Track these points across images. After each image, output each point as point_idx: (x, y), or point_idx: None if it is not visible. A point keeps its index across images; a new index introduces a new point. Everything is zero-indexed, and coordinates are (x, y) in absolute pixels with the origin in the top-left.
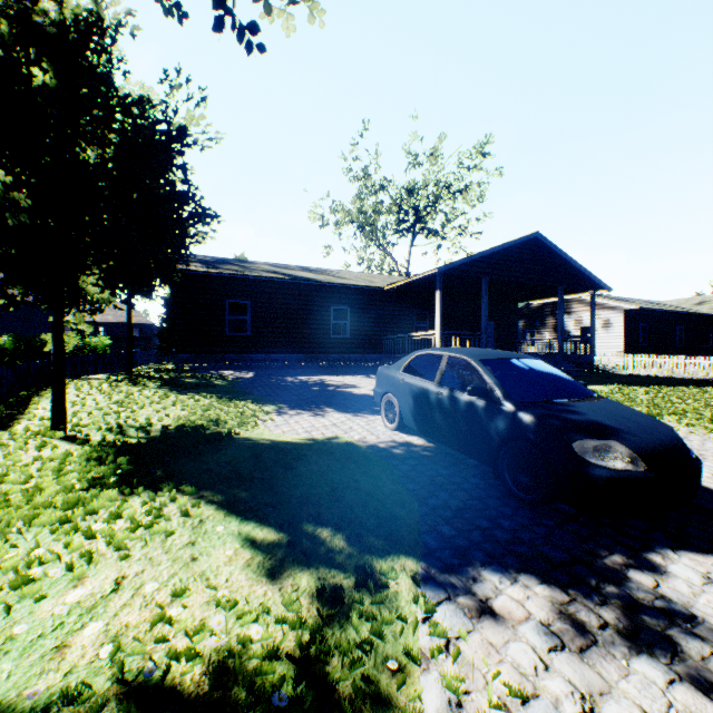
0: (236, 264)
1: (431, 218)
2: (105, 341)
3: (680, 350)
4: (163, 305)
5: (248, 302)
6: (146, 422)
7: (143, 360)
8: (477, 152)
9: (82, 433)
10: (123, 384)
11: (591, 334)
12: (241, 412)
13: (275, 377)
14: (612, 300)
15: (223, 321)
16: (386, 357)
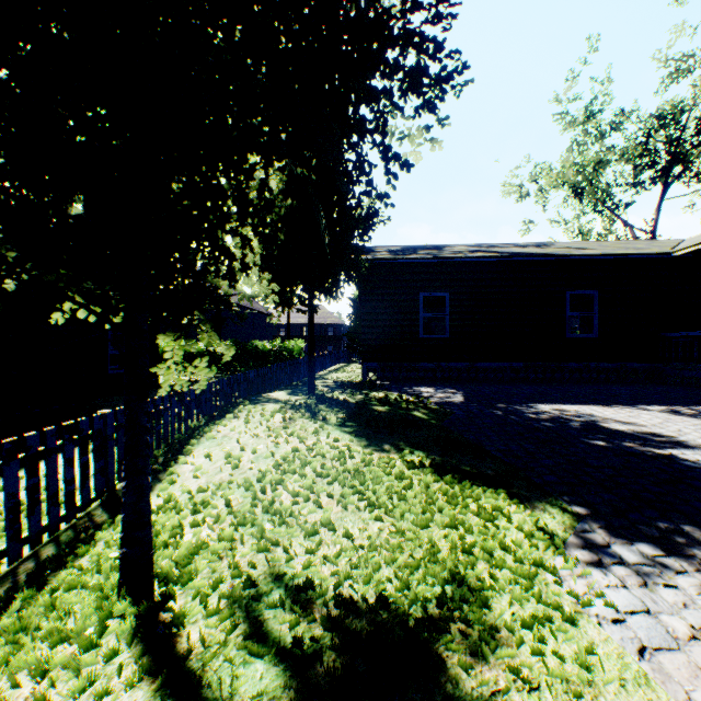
0: (428, 249)
1: (700, 153)
2: (299, 344)
3: None
4: (350, 306)
5: (447, 294)
6: (304, 566)
7: (333, 360)
8: None
9: (175, 601)
10: (298, 415)
11: None
12: (501, 544)
13: (498, 403)
14: None
15: (415, 320)
16: (667, 366)
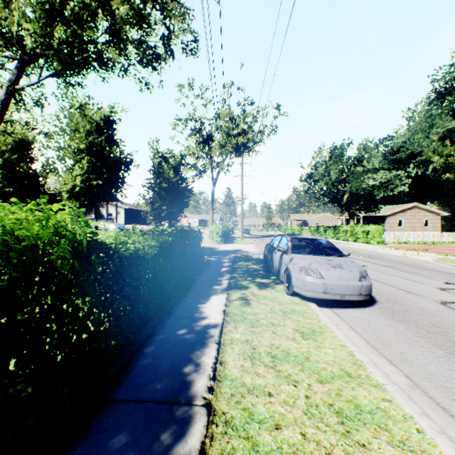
0: None
1: None
2: None
3: (141, 223)
4: None
5: None
6: None
7: None
8: (57, 118)
9: None
10: None
11: (117, 217)
12: None
13: None
14: (120, 204)
15: None
16: None
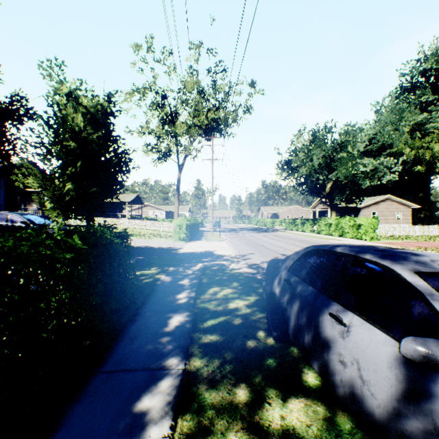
0: None
1: None
2: None
3: (98, 215)
4: None
5: None
6: None
7: None
8: None
9: None
10: None
11: None
12: None
13: None
14: None
15: None
16: None
